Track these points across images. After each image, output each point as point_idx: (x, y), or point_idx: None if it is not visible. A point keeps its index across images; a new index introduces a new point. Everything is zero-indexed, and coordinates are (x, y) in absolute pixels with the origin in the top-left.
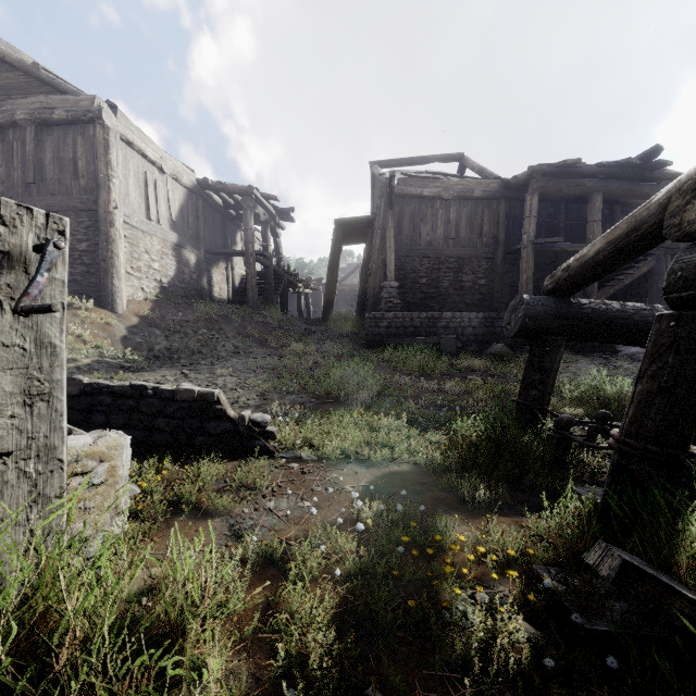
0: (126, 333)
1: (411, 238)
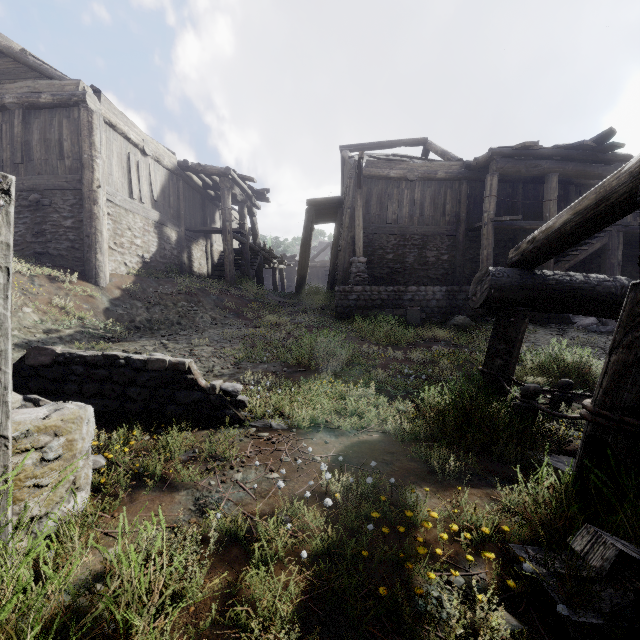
0: (109, 305)
1: (378, 217)
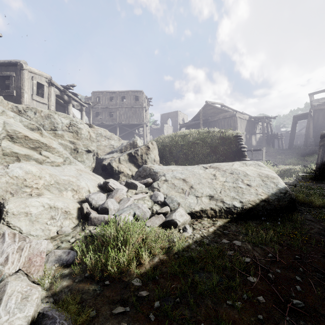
0: None
1: (322, 122)
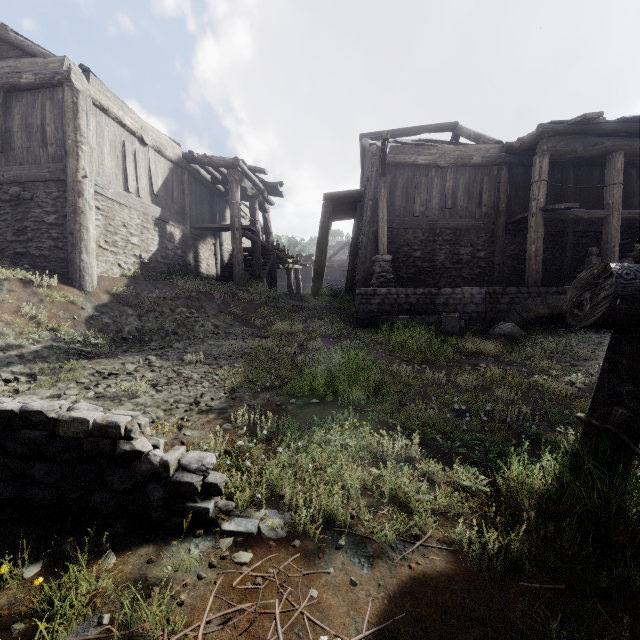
0: (93, 312)
1: (404, 209)
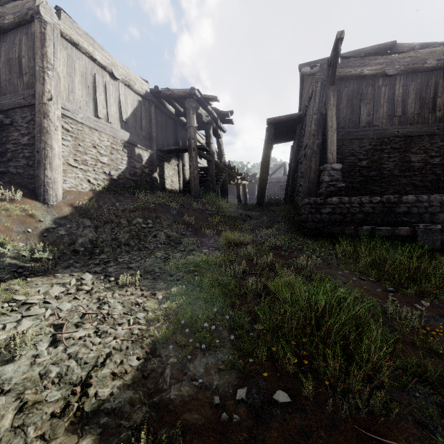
0: (50, 225)
1: (349, 120)
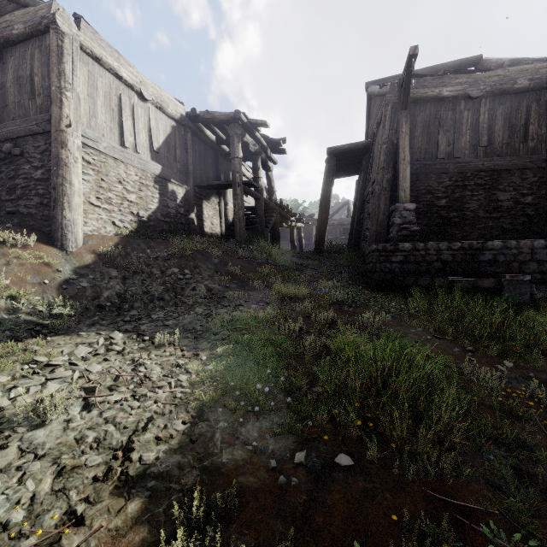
0: (70, 275)
1: (425, 151)
